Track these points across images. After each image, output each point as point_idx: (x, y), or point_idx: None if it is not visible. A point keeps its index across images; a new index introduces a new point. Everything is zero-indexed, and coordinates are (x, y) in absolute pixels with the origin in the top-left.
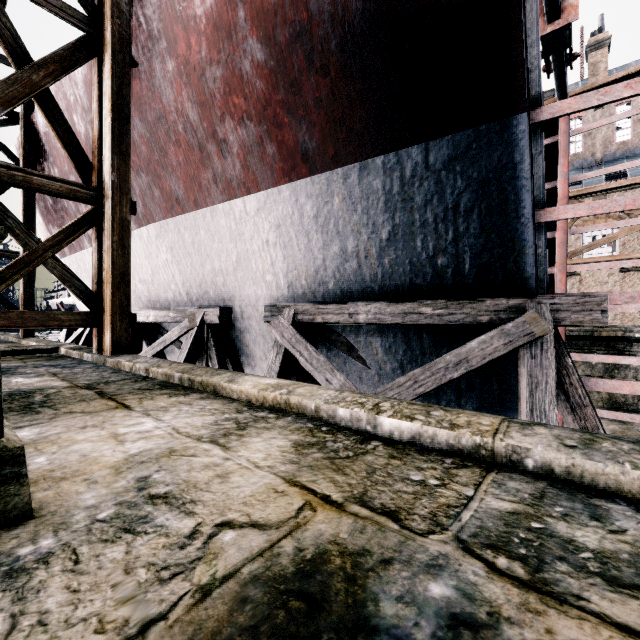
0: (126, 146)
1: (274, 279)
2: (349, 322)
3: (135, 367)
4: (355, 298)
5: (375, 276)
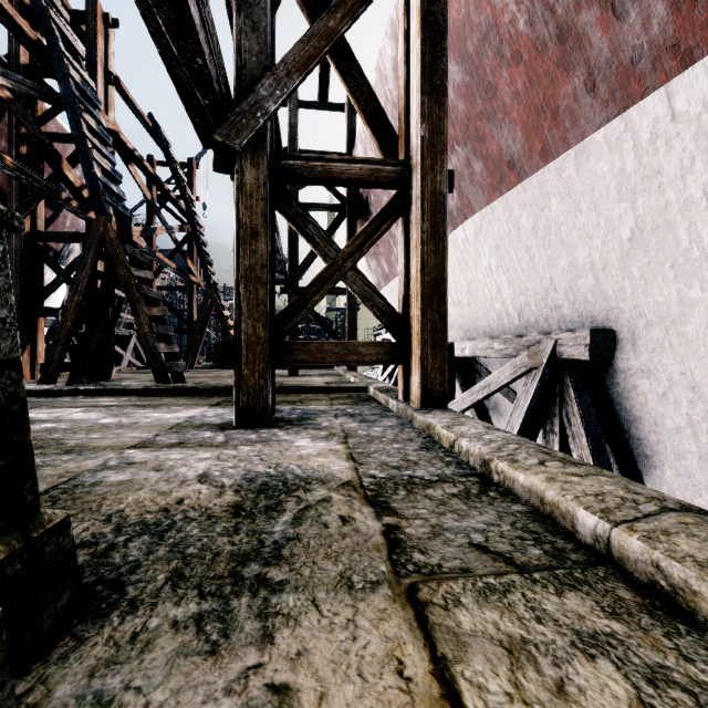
0: (440, 77)
1: None
2: None
3: (458, 445)
4: None
5: None
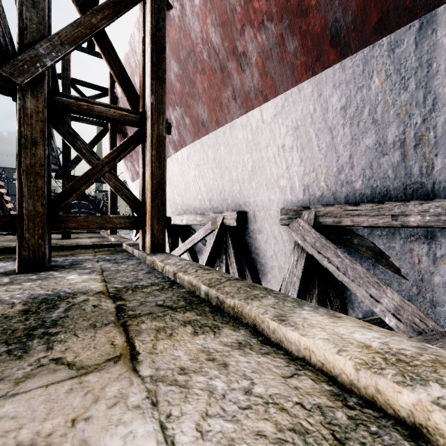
0: (162, 72)
1: (288, 183)
2: (392, 225)
3: (165, 269)
4: (392, 197)
5: (429, 168)
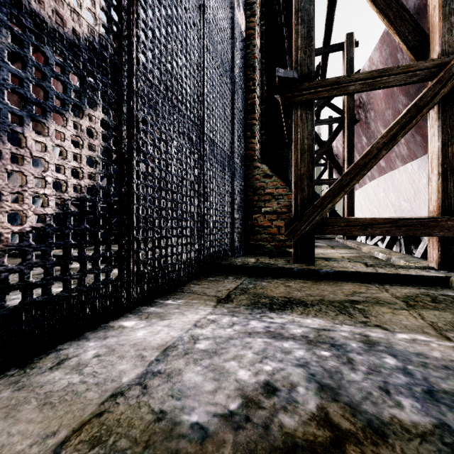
0: (352, 159)
1: None
2: None
3: (349, 243)
4: None
5: None
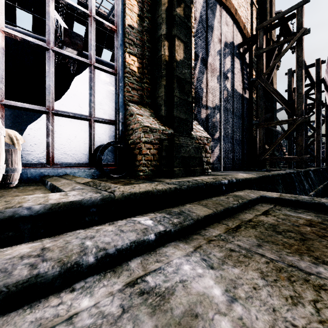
0: (319, 125)
1: None
2: None
3: None
4: None
5: None
